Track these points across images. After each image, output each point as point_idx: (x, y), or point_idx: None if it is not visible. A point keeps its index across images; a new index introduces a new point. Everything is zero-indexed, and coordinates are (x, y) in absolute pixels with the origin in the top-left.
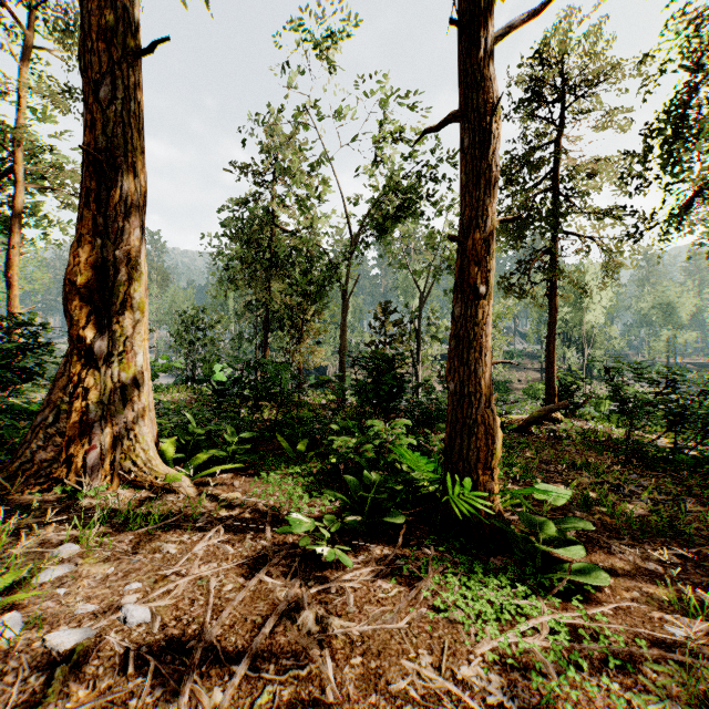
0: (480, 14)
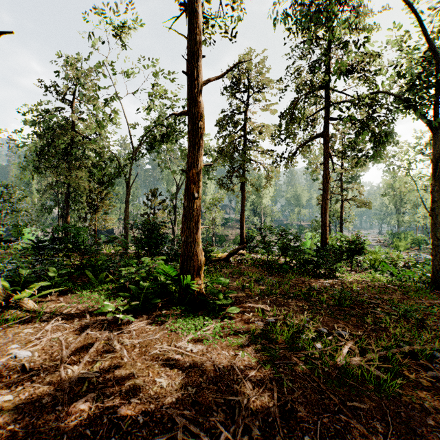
0: (194, 75)
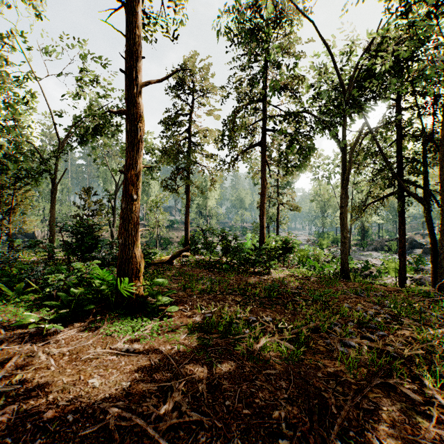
0: (132, 76)
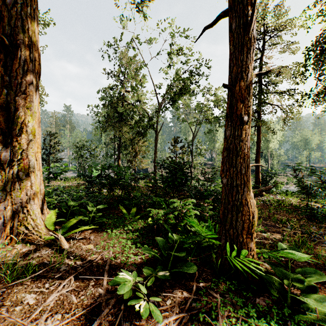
0: None
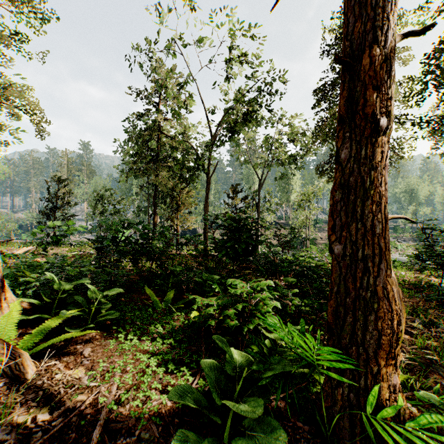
0: None
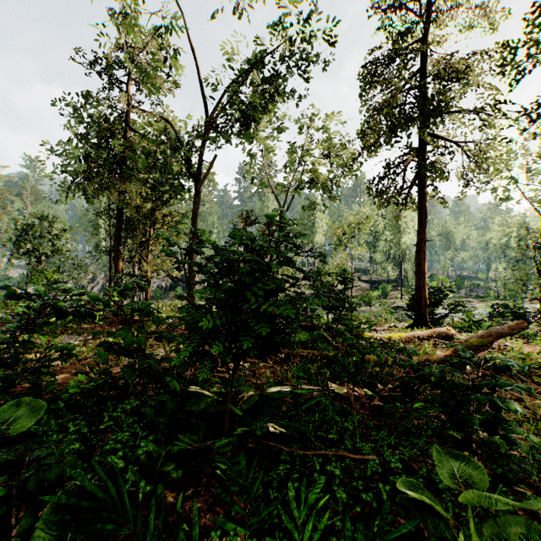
0: None
